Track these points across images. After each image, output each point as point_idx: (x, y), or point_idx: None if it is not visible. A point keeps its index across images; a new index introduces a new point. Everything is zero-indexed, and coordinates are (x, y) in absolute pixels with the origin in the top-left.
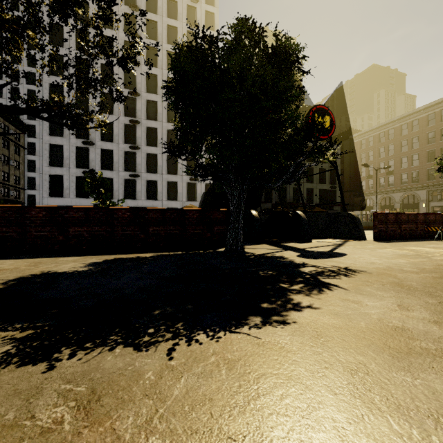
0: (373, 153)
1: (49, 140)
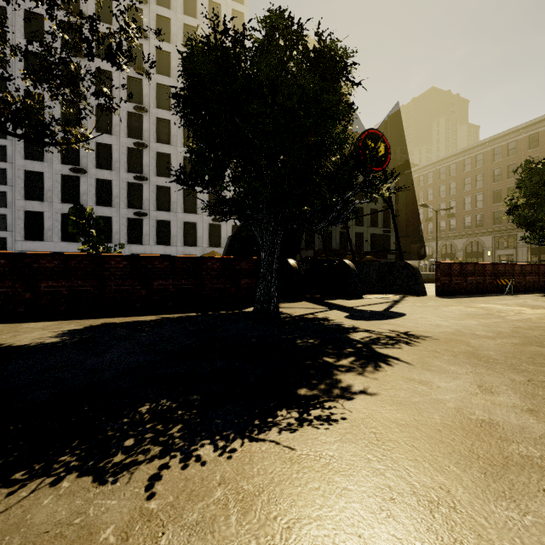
0: (432, 191)
1: (24, 166)
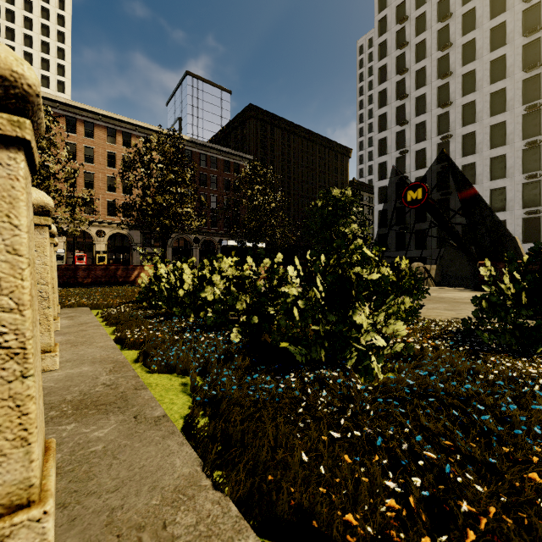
0: None
1: (378, 208)
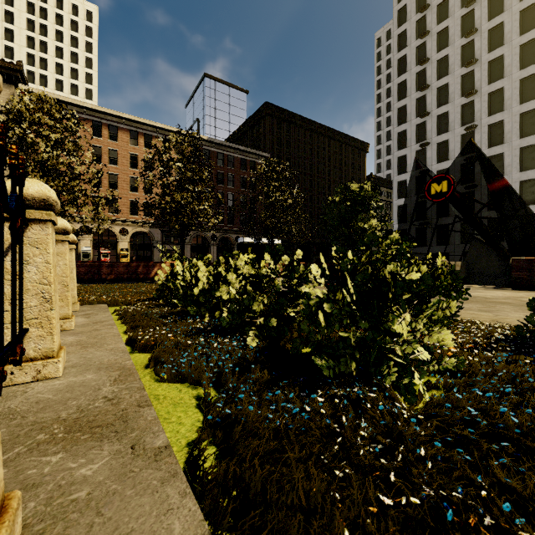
0: None
1: (397, 203)
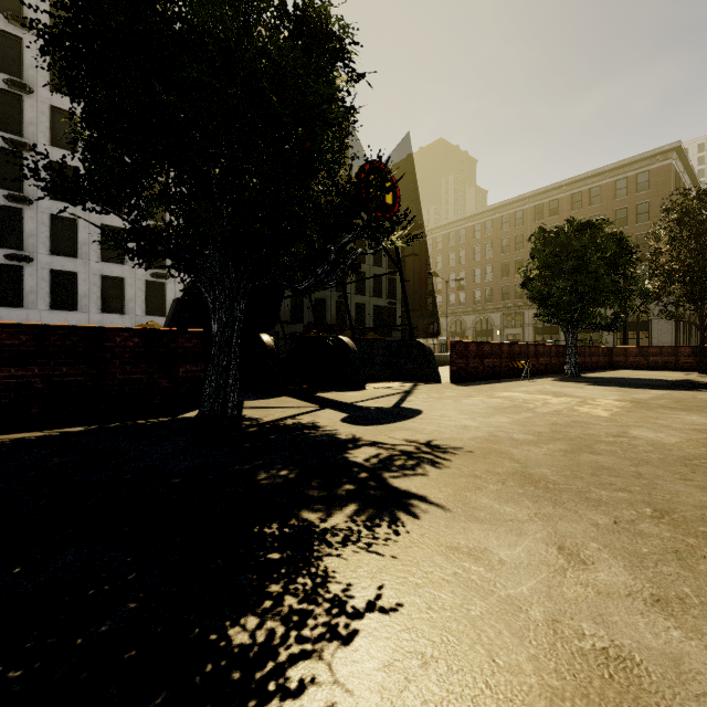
0: (442, 259)
1: None
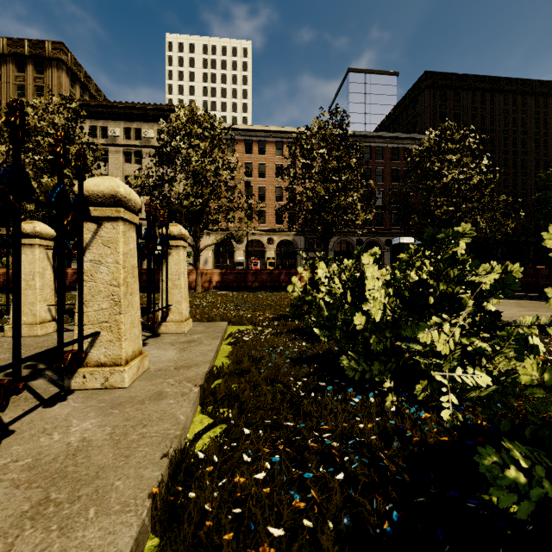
0: None
1: None
